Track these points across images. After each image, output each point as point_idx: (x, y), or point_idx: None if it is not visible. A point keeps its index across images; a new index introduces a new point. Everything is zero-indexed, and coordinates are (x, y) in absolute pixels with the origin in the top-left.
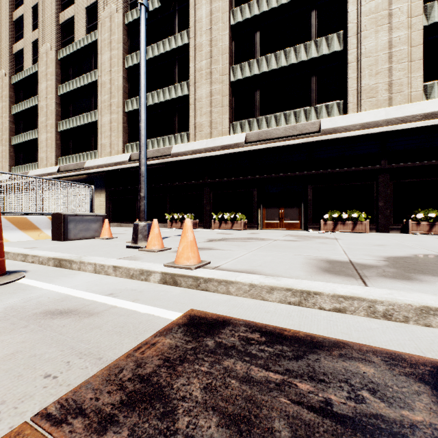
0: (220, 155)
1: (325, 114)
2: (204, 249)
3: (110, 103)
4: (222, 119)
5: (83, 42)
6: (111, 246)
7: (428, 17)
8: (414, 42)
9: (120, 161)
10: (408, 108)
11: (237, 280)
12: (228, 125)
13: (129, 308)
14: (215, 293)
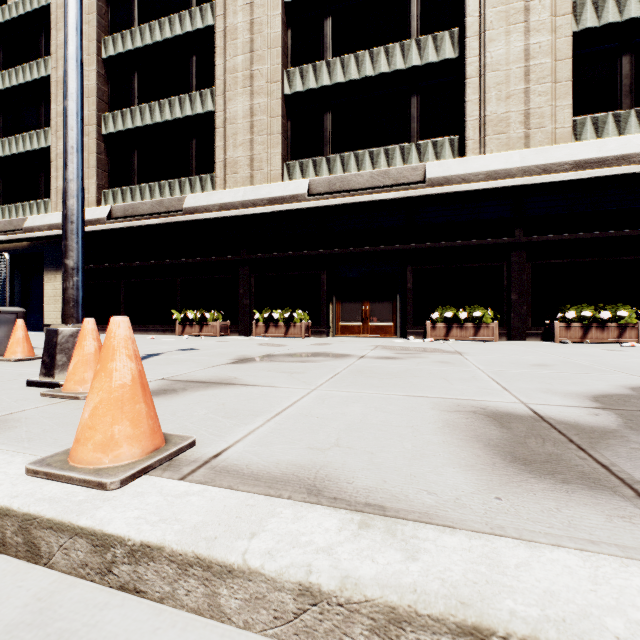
0: (267, 213)
1: (432, 156)
2: (214, 385)
3: None
4: (271, 155)
5: (22, 5)
6: None
7: (578, 19)
8: (560, 54)
9: (91, 218)
10: (552, 152)
11: (251, 565)
12: (280, 165)
13: None
14: (167, 608)
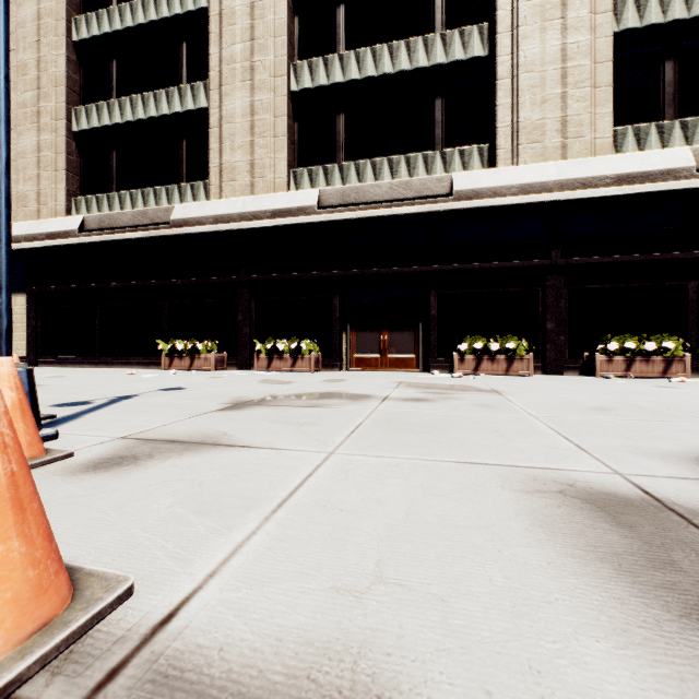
0: (270, 227)
1: (459, 166)
2: (194, 446)
3: (38, 109)
4: (275, 160)
5: None
6: None
7: (619, 18)
8: (600, 56)
9: (58, 230)
10: (592, 164)
11: None
12: (285, 173)
13: None
14: None
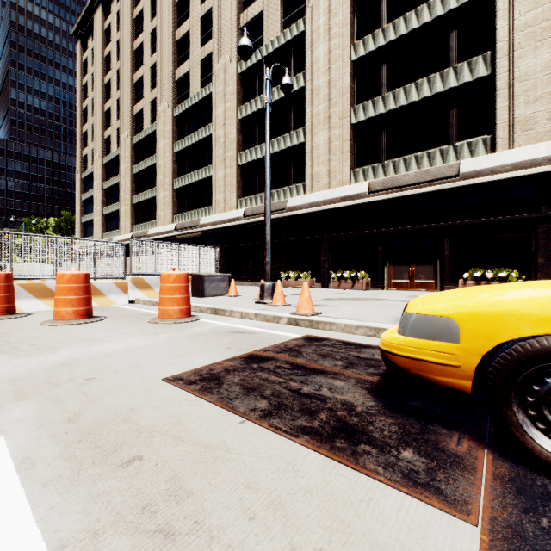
0: (340, 207)
1: (467, 153)
2: (319, 306)
3: (224, 158)
4: (342, 167)
5: (197, 96)
6: (242, 301)
7: None
8: None
9: (234, 217)
10: None
11: (337, 322)
12: (348, 173)
13: (273, 332)
14: (323, 330)
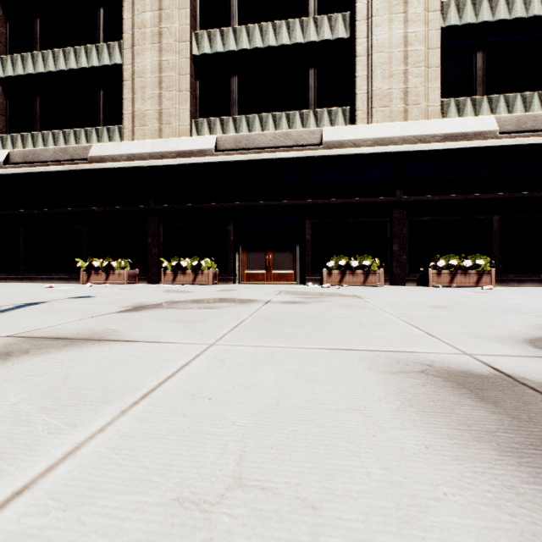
0: (175, 165)
1: (327, 123)
2: (78, 342)
3: None
4: (179, 110)
5: None
6: None
7: (445, 17)
8: (431, 44)
9: None
10: (426, 125)
11: None
12: (188, 121)
13: None
14: None
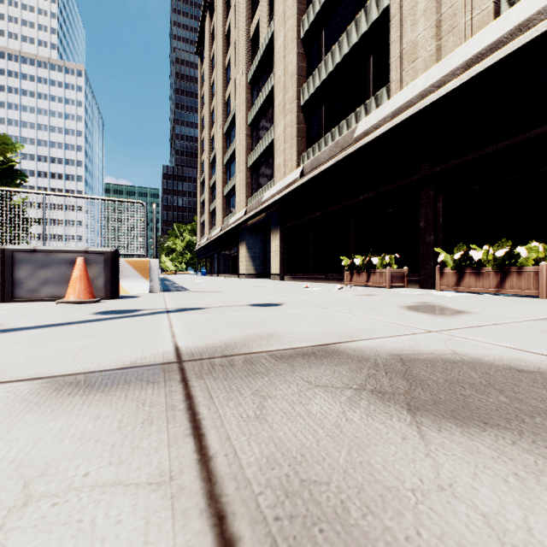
0: (461, 87)
1: None
2: None
3: (284, 103)
4: None
5: (264, 43)
6: None
7: None
8: None
9: (290, 181)
10: None
11: None
12: None
13: None
14: None
